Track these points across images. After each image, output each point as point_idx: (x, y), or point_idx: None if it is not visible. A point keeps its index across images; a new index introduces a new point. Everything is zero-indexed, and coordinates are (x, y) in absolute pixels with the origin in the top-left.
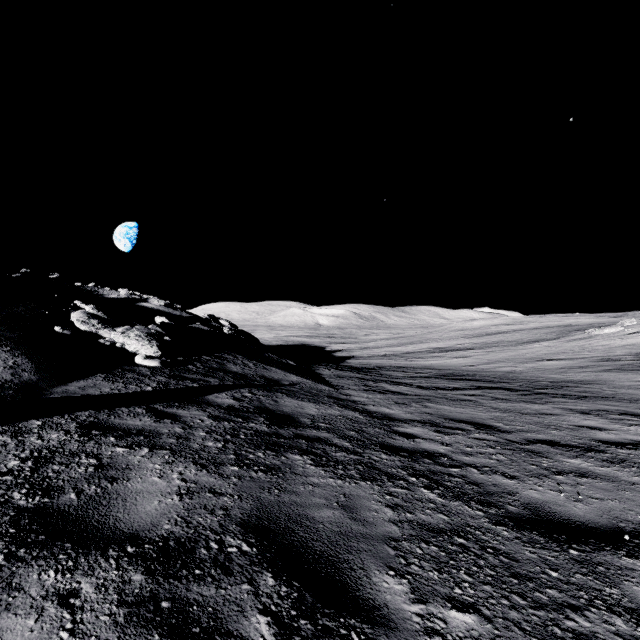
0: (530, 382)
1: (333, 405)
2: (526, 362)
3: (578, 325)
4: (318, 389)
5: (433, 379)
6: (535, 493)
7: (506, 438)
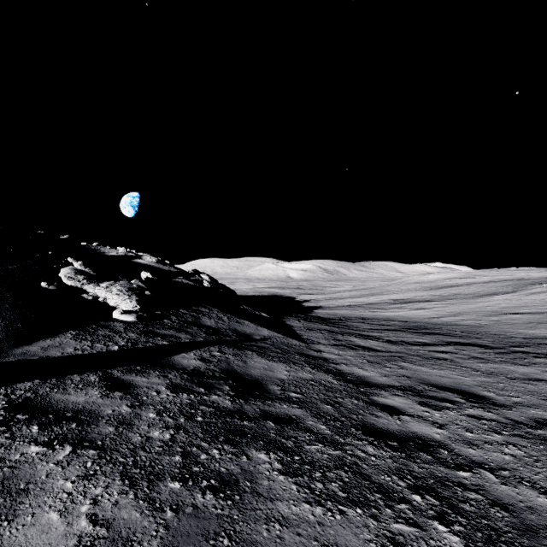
0: (502, 338)
1: (304, 365)
2: (489, 315)
3: (531, 279)
4: (289, 344)
5: (400, 332)
6: None
7: (508, 416)
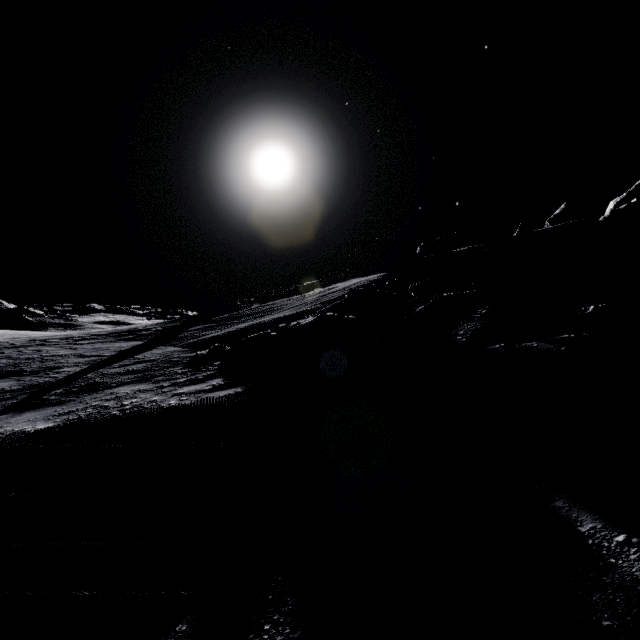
0: None
1: None
2: None
3: None
4: None
5: None
6: None
7: None
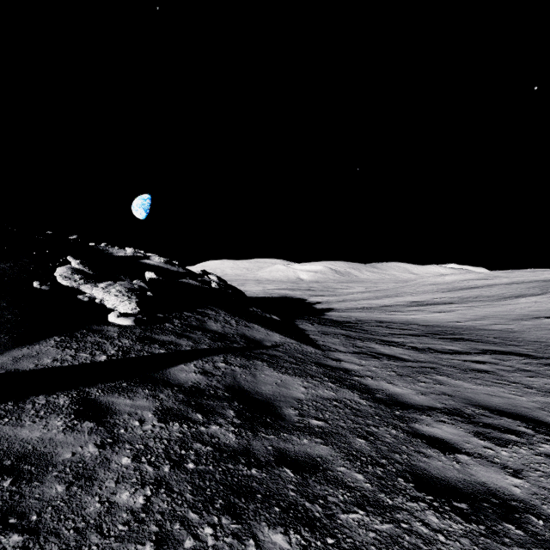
0: (544, 346)
1: (324, 379)
2: (521, 319)
3: None
4: (303, 352)
5: (425, 338)
6: None
7: None
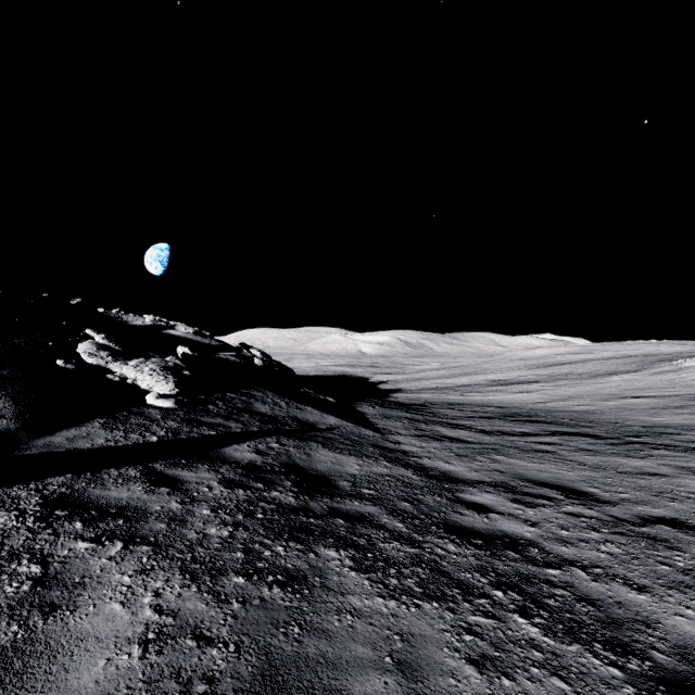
0: (617, 426)
1: (379, 459)
2: (606, 400)
3: (660, 354)
4: (361, 435)
5: (496, 420)
6: (686, 623)
7: (611, 514)
